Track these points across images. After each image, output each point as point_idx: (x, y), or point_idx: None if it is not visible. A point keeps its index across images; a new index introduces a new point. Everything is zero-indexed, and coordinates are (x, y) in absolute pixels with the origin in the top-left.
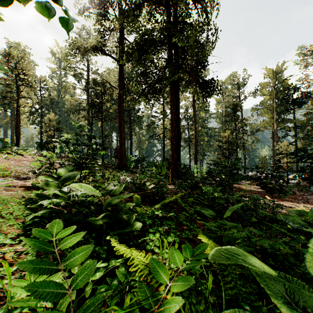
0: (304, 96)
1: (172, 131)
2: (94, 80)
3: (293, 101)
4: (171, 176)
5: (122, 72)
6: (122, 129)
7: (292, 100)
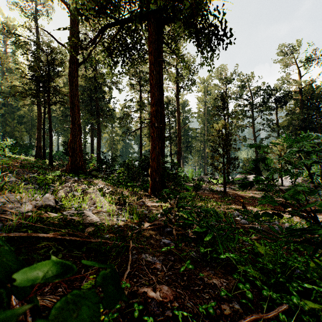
0: (288, 95)
1: (153, 105)
2: (37, 41)
3: (277, 100)
4: (151, 181)
5: (75, 24)
6: (76, 111)
7: (276, 99)
